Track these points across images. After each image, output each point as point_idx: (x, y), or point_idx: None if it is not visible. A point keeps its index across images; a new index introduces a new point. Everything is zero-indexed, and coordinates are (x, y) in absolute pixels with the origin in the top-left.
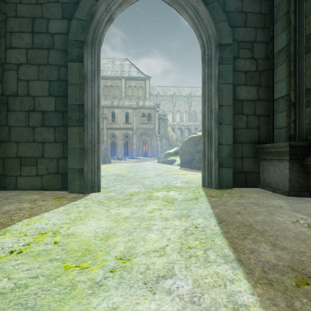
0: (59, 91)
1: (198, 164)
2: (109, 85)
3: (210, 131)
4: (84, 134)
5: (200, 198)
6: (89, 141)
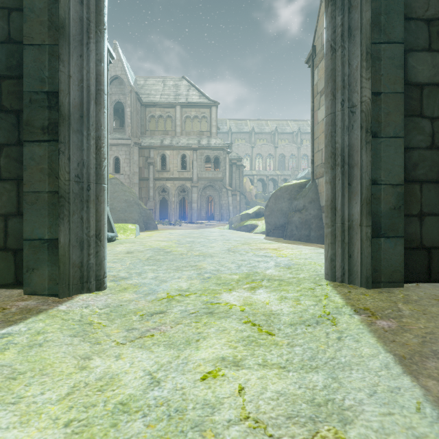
0: (9, 65)
1: (297, 230)
2: (157, 116)
3: (347, 156)
4: (60, 159)
5: (342, 317)
6: (75, 176)
